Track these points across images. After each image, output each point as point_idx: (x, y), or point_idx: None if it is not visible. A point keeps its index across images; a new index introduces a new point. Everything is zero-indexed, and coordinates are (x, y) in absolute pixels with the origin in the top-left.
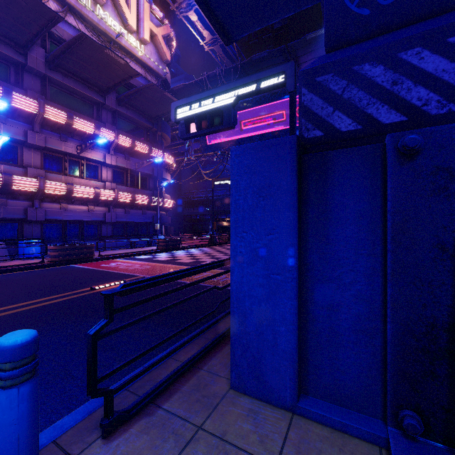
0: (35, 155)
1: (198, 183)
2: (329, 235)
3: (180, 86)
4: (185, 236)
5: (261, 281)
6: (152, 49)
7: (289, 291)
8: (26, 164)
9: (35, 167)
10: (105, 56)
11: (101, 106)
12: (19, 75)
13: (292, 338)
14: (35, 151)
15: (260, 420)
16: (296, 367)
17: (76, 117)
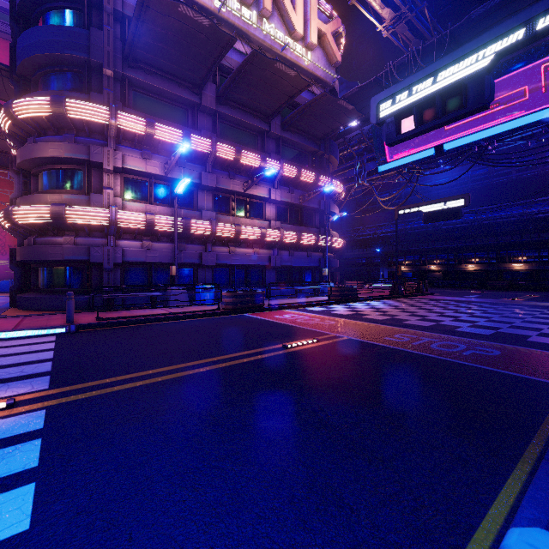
0: (208, 197)
1: (364, 217)
2: None
3: (353, 90)
4: (353, 284)
5: None
6: (319, 54)
7: None
8: (200, 207)
9: (207, 210)
10: (274, 72)
11: (265, 135)
12: (195, 117)
13: None
14: (207, 193)
15: None
16: None
17: (243, 151)
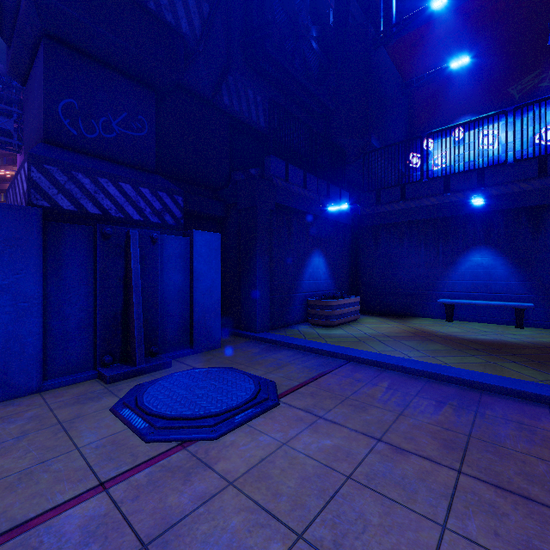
0: None
1: None
2: (63, 275)
3: None
4: None
5: (8, 310)
6: None
7: (36, 312)
8: None
9: None
10: None
11: None
12: None
13: (39, 343)
14: None
15: (18, 403)
16: (42, 361)
17: None
